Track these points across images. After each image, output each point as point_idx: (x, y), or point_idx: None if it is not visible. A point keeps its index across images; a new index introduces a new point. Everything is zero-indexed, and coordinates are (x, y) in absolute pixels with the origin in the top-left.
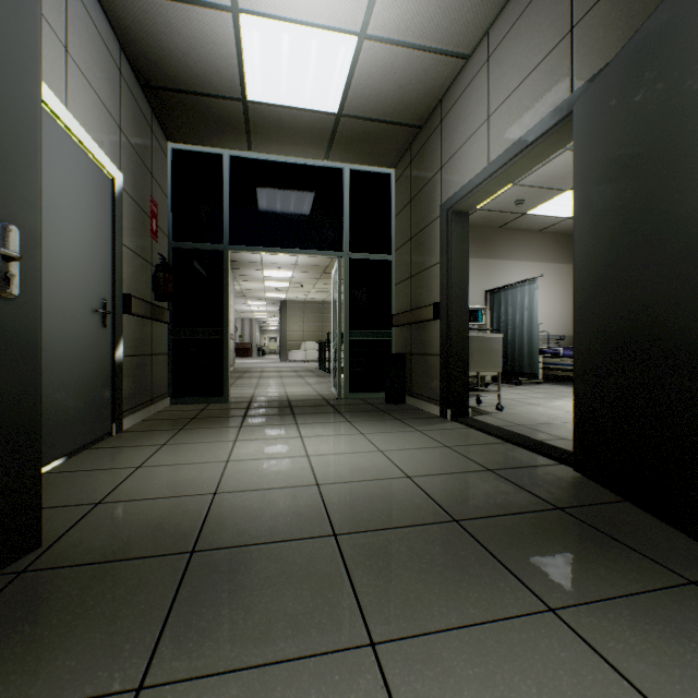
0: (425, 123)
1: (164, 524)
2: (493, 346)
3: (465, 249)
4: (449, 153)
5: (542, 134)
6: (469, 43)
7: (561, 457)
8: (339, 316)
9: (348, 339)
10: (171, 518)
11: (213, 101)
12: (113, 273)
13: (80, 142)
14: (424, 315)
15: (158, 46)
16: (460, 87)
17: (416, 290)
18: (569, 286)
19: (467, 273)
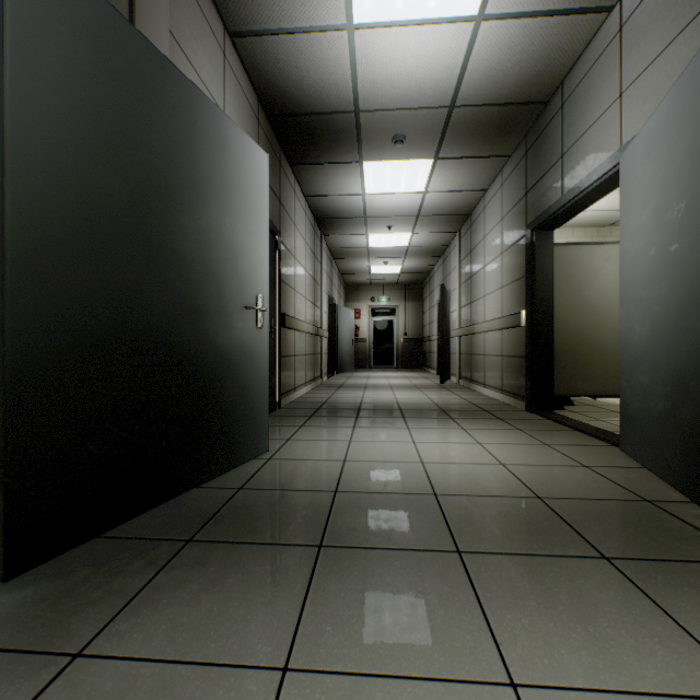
0: None
1: None
2: None
3: None
4: None
5: None
6: None
7: None
8: None
9: None
10: None
11: None
12: None
13: None
14: None
15: None
16: None
17: None
18: None
19: None
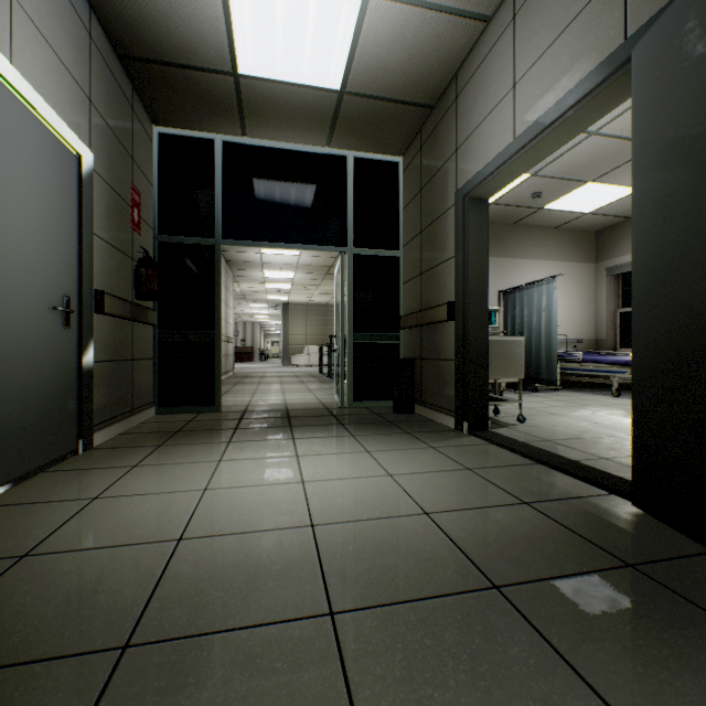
0: (438, 102)
1: (99, 592)
2: (514, 350)
3: (483, 240)
4: (466, 132)
5: (585, 95)
6: (491, 0)
7: (609, 485)
8: (342, 318)
9: (352, 343)
10: (112, 582)
11: (200, 76)
12: (80, 265)
13: (31, 107)
14: (437, 316)
15: (133, 5)
16: (479, 56)
17: (427, 288)
18: (587, 286)
19: (486, 267)
